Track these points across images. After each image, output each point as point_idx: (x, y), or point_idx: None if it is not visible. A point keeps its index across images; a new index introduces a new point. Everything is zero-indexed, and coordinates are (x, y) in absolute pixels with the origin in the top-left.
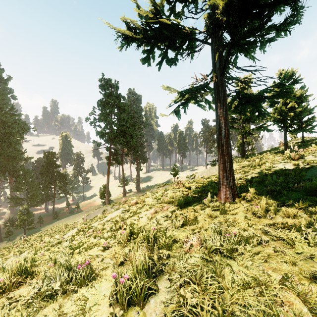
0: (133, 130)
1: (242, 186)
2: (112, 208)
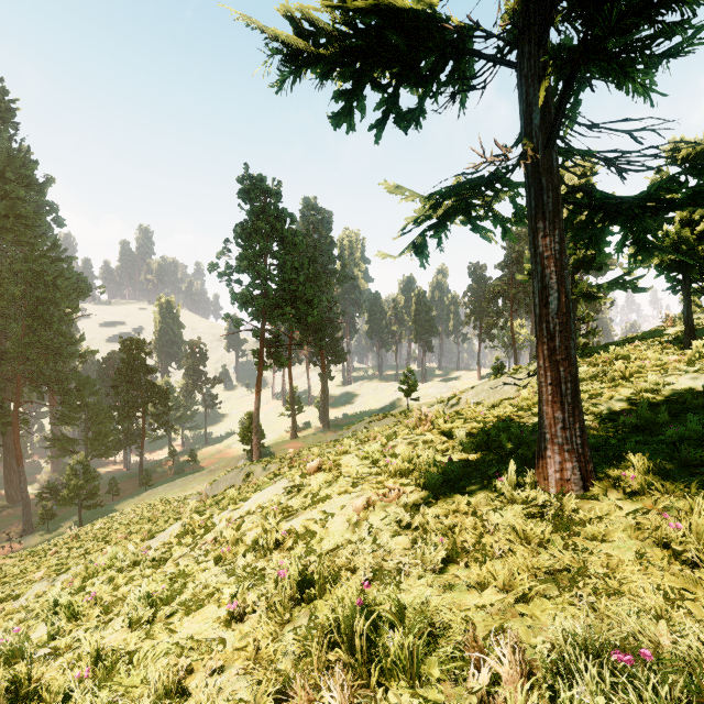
0: (315, 290)
1: (594, 439)
2: (266, 470)
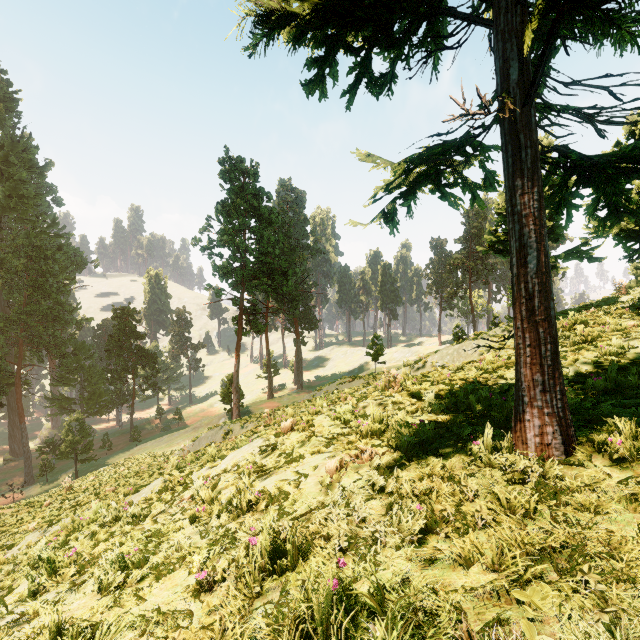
0: (289, 263)
1: None
2: (244, 428)
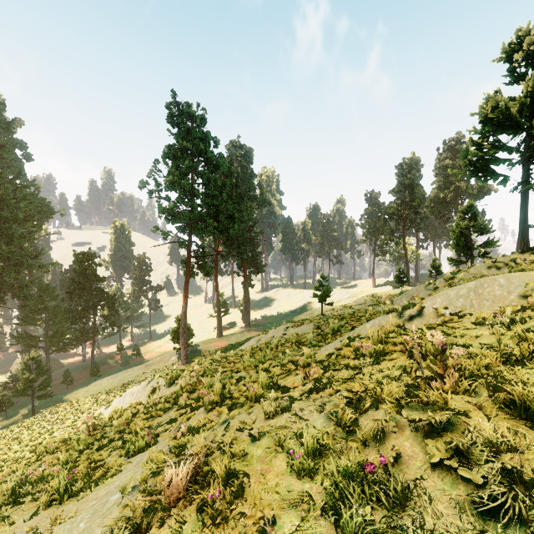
0: (237, 211)
1: None
2: (173, 385)
